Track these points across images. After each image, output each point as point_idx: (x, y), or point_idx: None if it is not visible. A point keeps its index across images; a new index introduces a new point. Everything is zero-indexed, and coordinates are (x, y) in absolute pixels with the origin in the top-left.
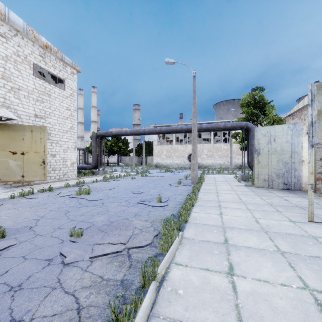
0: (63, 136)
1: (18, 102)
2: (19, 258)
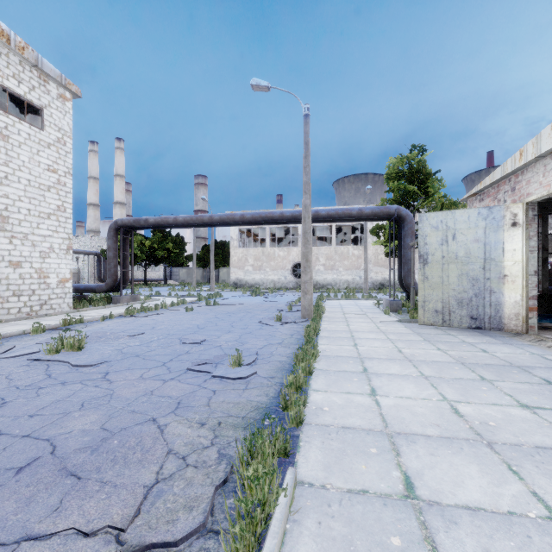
0: (40, 225)
1: None
2: None
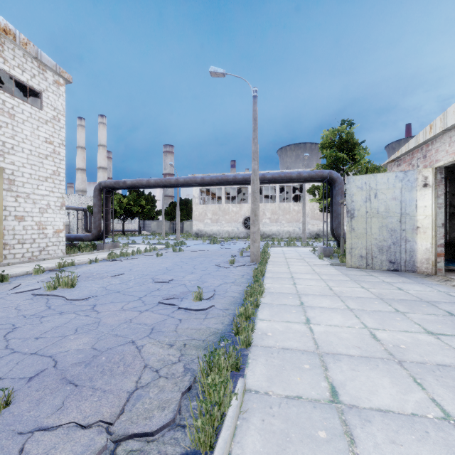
0: (39, 186)
1: None
2: None
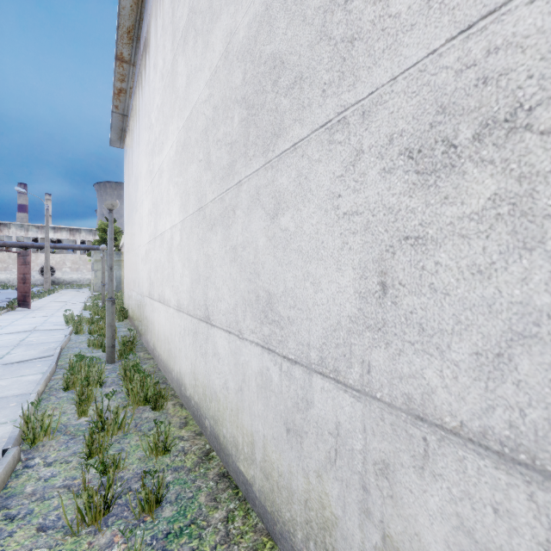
0: None
1: None
2: None
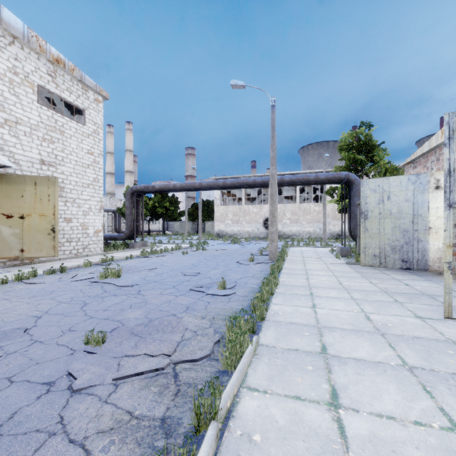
0: (83, 192)
1: (16, 142)
2: (2, 381)
